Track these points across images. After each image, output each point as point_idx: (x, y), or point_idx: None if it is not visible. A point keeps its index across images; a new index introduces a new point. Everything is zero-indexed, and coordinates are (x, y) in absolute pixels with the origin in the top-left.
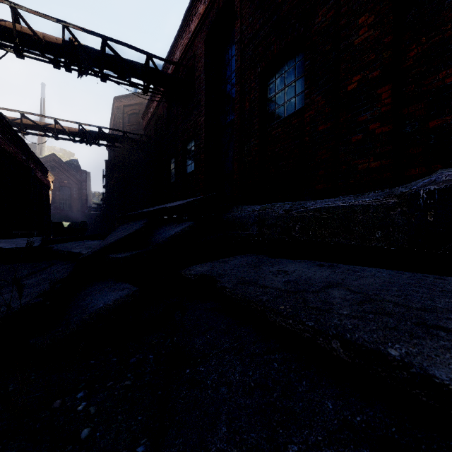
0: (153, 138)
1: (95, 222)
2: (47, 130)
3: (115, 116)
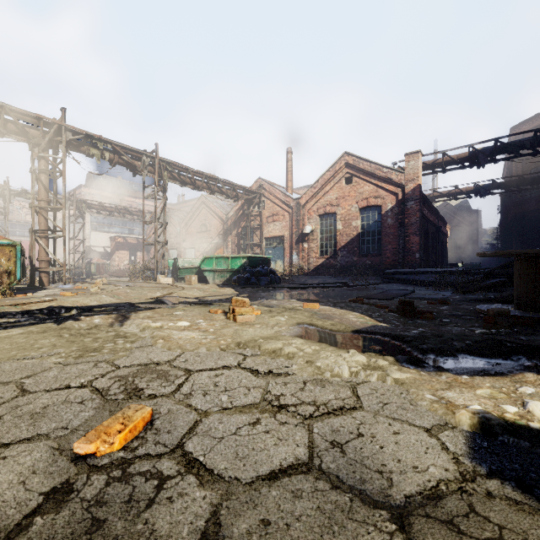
0: None
1: (487, 264)
2: (449, 196)
3: None
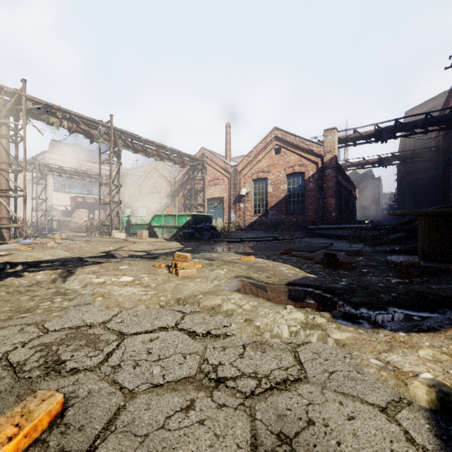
0: (441, 148)
1: (387, 221)
2: (358, 165)
3: None
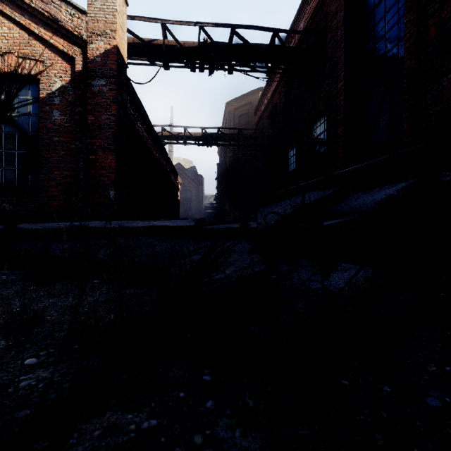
0: (267, 130)
1: (209, 220)
2: (179, 138)
3: (227, 120)
